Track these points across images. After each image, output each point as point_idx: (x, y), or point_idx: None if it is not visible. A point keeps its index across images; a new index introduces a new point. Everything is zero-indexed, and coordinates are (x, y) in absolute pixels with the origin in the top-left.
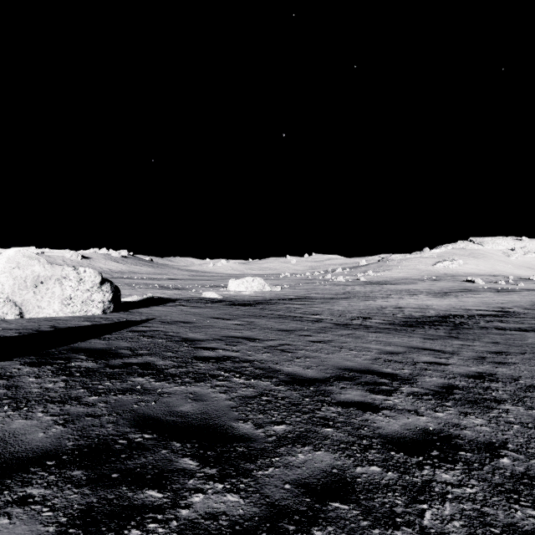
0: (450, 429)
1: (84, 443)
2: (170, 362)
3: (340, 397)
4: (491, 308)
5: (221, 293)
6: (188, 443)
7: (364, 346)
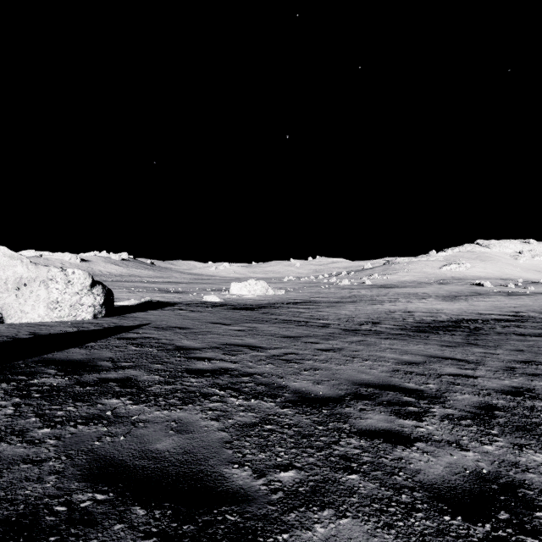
0: (509, 471)
1: (1, 514)
2: (156, 377)
3: (361, 423)
4: (504, 313)
5: (223, 297)
6: (157, 509)
7: (379, 355)
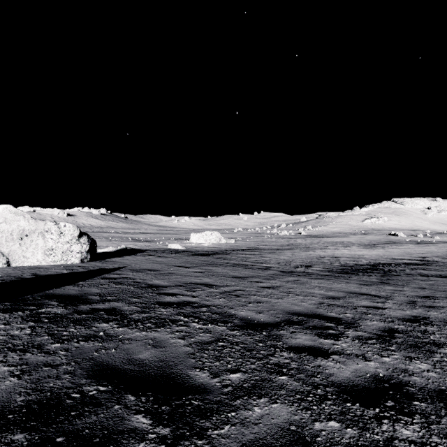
0: (399, 375)
1: (35, 398)
2: (135, 307)
3: (291, 342)
4: (413, 258)
5: (184, 245)
6: (143, 396)
7: (309, 291)
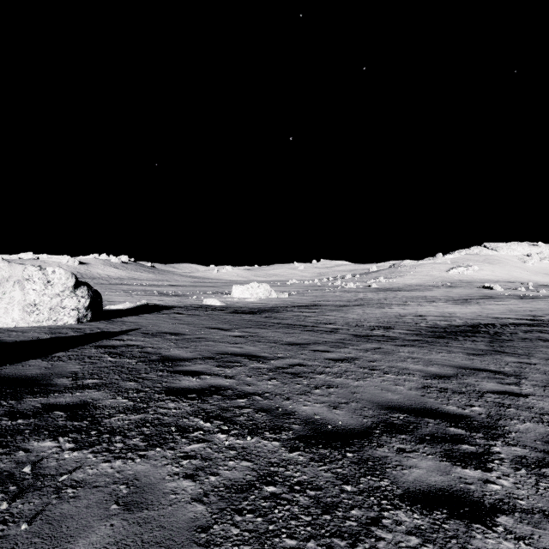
0: None
1: None
2: (123, 400)
3: (405, 478)
4: (521, 317)
5: (224, 300)
6: None
7: (401, 366)
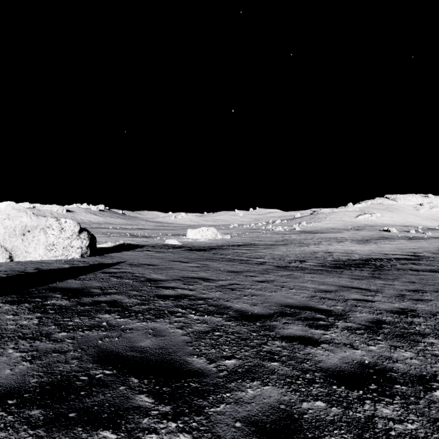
0: (384, 362)
1: (47, 380)
2: (135, 300)
3: (283, 332)
4: (405, 253)
5: (181, 241)
6: (145, 379)
7: (302, 285)
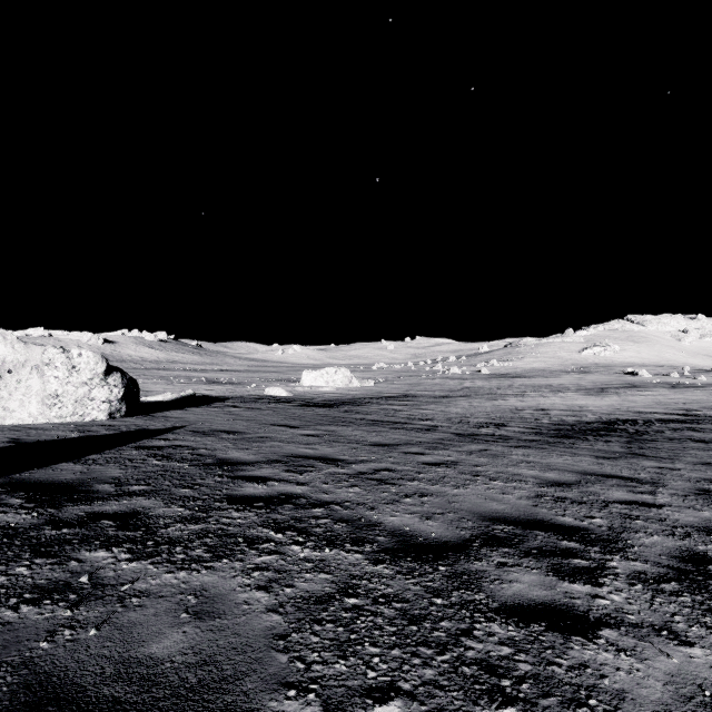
0: None
1: None
2: (179, 509)
3: (504, 592)
4: (671, 411)
5: (292, 390)
6: None
7: (511, 471)
